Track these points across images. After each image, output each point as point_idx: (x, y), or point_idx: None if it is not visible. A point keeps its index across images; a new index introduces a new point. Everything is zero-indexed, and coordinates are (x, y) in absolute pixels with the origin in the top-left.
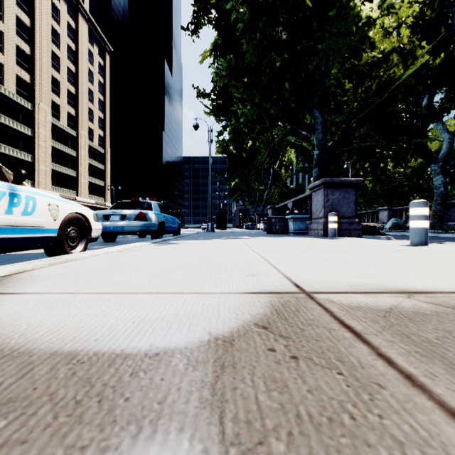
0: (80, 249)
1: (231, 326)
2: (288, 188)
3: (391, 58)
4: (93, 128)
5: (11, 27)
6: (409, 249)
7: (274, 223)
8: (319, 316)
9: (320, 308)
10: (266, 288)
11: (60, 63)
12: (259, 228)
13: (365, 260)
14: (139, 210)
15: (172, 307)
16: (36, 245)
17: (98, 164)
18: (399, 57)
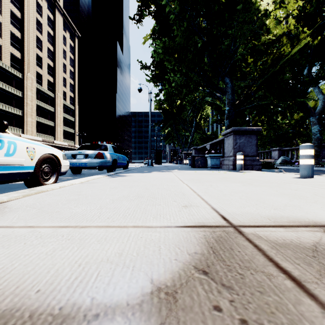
0: (52, 181)
1: (172, 270)
2: (206, 134)
3: (282, 40)
4: (66, 91)
5: (7, 18)
6: (301, 181)
7: (196, 160)
8: (253, 256)
9: (251, 246)
10: (199, 221)
11: (42, 45)
12: (185, 163)
13: (271, 191)
14: (98, 151)
15: (117, 244)
16: (17, 179)
17: (70, 117)
18: (287, 39)
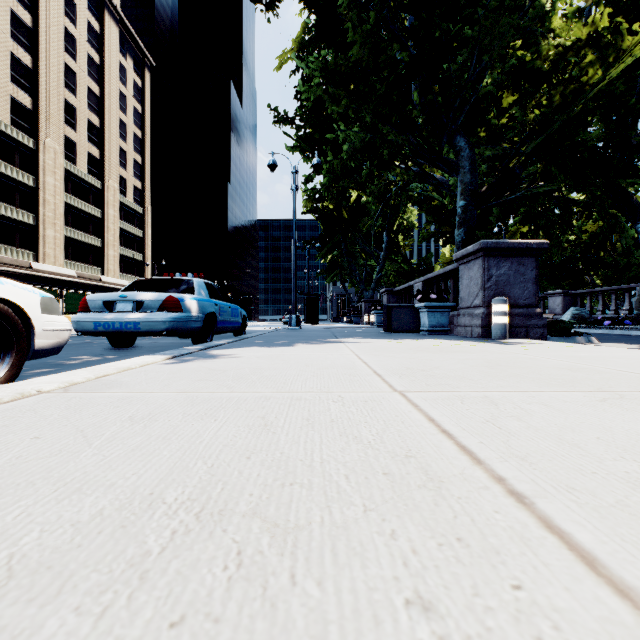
0: None
1: None
2: (410, 263)
3: (583, 51)
4: (126, 177)
5: (2, 26)
6: None
7: (395, 315)
8: None
9: None
10: None
11: (76, 82)
12: (368, 322)
13: None
14: (168, 294)
15: None
16: None
17: (134, 229)
18: (596, 48)
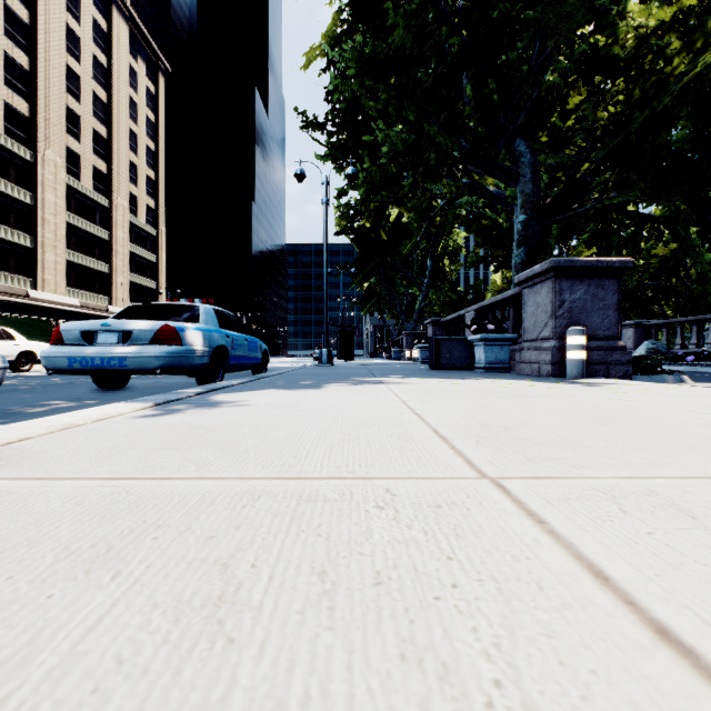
0: None
1: None
2: (458, 291)
3: (668, 35)
4: (137, 194)
5: None
6: None
7: (444, 349)
8: None
9: None
10: None
11: (80, 86)
12: (410, 357)
13: None
14: (164, 322)
15: None
16: None
17: (146, 253)
18: (683, 32)
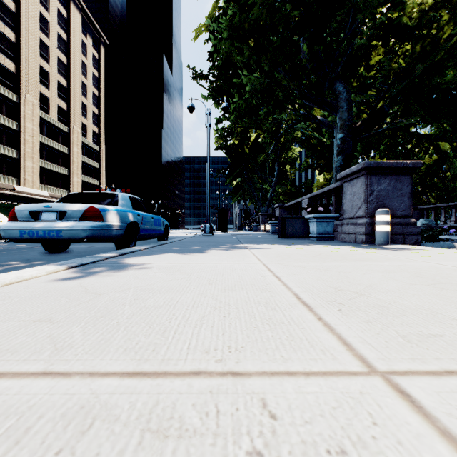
0: None
1: None
2: (295, 186)
3: (441, 11)
4: (87, 124)
5: None
6: None
7: (288, 224)
8: None
9: None
10: None
11: (49, 53)
12: (264, 230)
13: None
14: (90, 204)
15: None
16: None
17: (92, 162)
18: (451, 8)
